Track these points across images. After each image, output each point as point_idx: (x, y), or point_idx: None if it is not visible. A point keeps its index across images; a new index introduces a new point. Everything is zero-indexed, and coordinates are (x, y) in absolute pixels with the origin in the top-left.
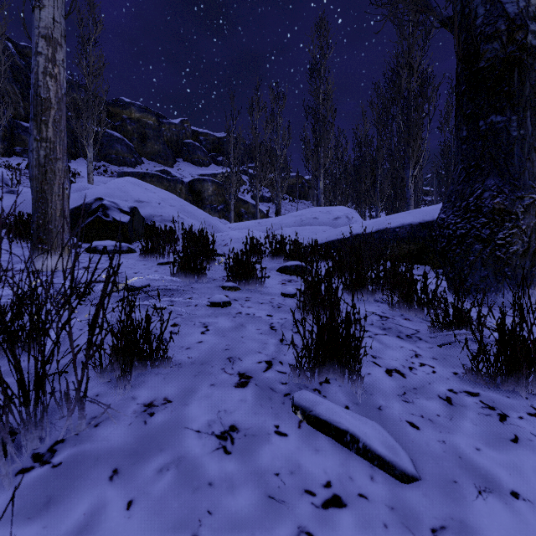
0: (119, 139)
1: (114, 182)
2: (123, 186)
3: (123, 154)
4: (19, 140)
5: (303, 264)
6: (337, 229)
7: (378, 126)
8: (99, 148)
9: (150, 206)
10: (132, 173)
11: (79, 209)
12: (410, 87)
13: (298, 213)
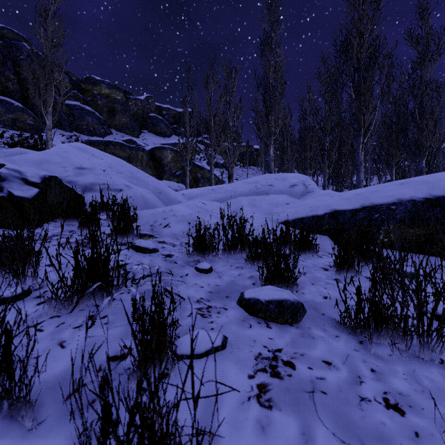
0: (90, 112)
1: (57, 148)
2: (65, 151)
3: (93, 125)
4: None
5: (291, 295)
6: (304, 203)
7: (326, 97)
8: (71, 120)
9: (92, 173)
10: (97, 142)
11: None
12: (361, 56)
13: (252, 180)
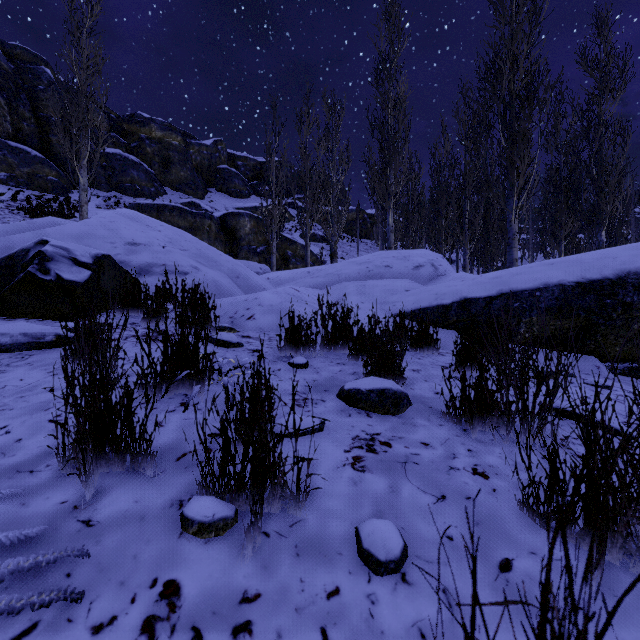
0: (135, 163)
1: (100, 217)
2: (111, 221)
3: (140, 182)
4: (5, 163)
5: (395, 385)
6: (428, 289)
7: (466, 143)
8: (109, 175)
9: (149, 251)
10: (147, 206)
11: (12, 259)
12: (514, 88)
13: (363, 260)
